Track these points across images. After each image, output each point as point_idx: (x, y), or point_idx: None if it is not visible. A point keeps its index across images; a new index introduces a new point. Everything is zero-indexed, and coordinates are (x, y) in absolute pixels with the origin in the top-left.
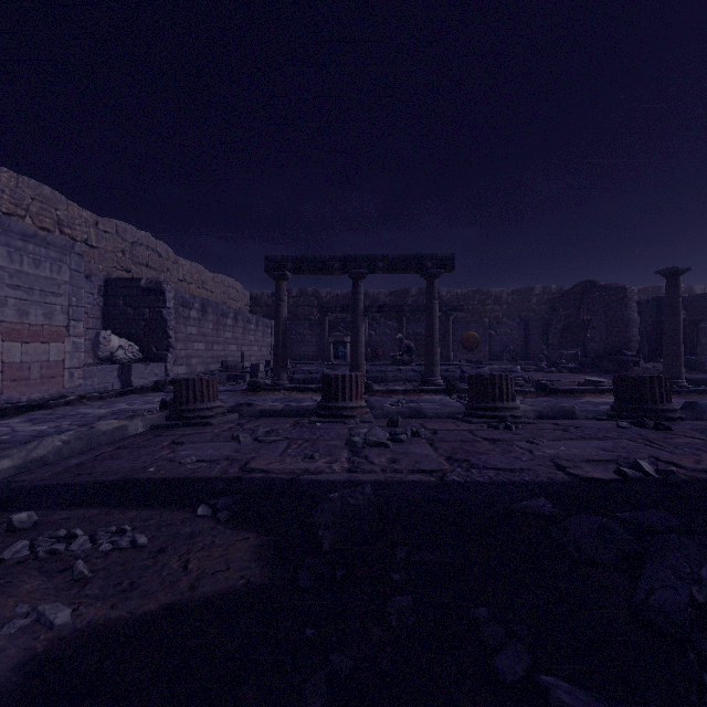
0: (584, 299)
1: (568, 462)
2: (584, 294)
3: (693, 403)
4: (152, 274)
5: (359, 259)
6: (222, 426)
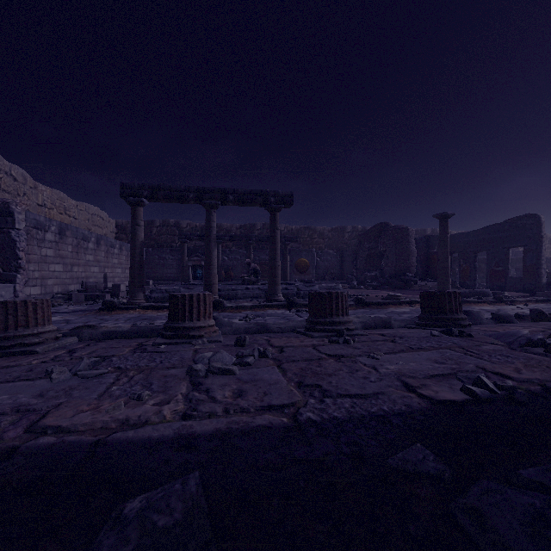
0: (381, 236)
1: (414, 380)
2: (381, 232)
3: (468, 312)
4: (6, 197)
5: (212, 191)
6: (47, 355)
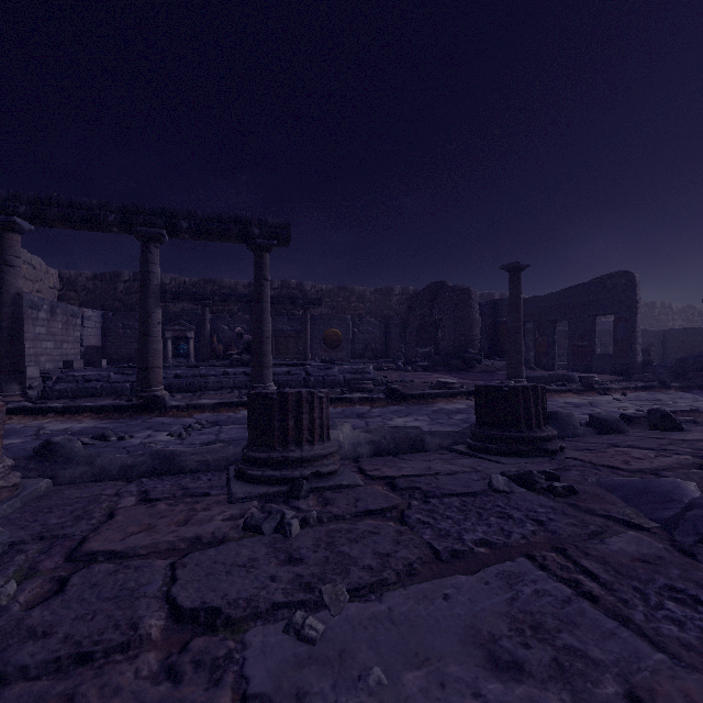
0: (437, 299)
1: None
2: (437, 294)
3: (554, 414)
4: None
5: (150, 211)
6: None
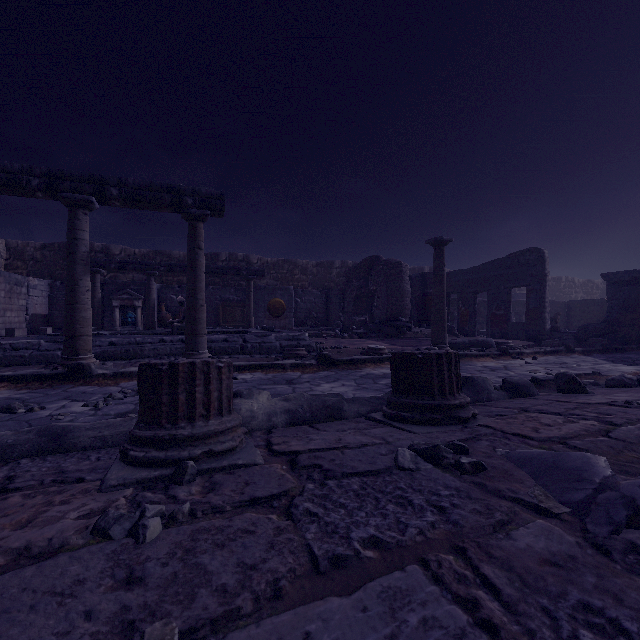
0: (372, 272)
1: None
2: (372, 267)
3: (470, 379)
4: None
5: (78, 177)
6: None
